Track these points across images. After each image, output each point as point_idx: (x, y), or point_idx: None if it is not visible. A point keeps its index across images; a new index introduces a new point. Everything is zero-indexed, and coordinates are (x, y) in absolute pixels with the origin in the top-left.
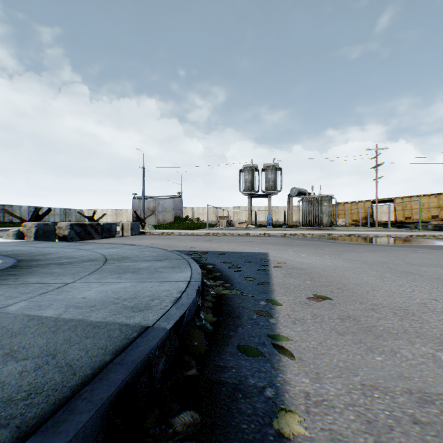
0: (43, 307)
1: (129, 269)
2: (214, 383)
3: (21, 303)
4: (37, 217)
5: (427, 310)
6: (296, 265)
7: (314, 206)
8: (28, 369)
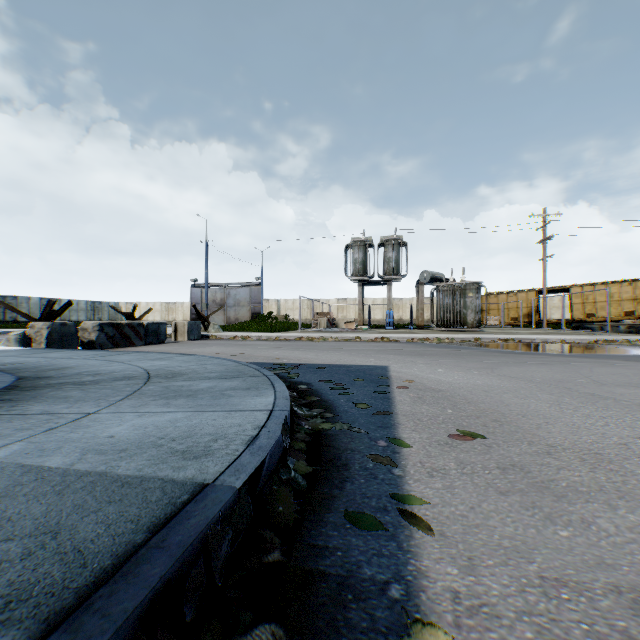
0: (48, 452)
1: (183, 392)
2: (309, 576)
3: (15, 445)
4: (50, 314)
5: (631, 454)
6: (430, 385)
7: (454, 298)
8: (11, 558)
